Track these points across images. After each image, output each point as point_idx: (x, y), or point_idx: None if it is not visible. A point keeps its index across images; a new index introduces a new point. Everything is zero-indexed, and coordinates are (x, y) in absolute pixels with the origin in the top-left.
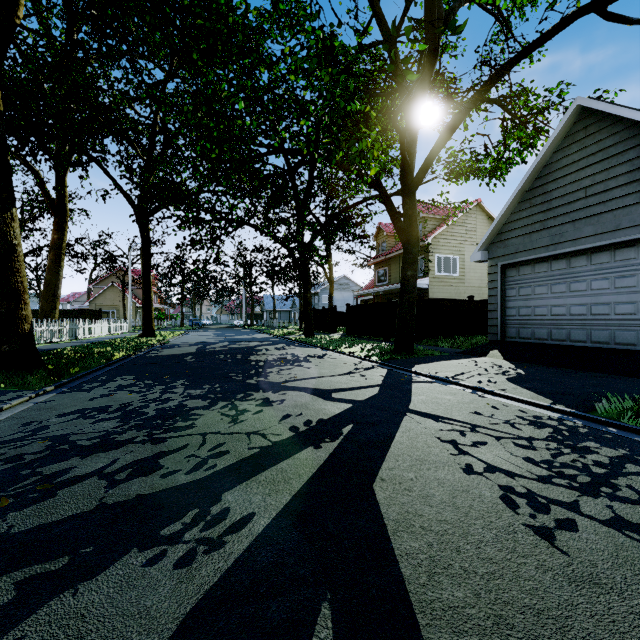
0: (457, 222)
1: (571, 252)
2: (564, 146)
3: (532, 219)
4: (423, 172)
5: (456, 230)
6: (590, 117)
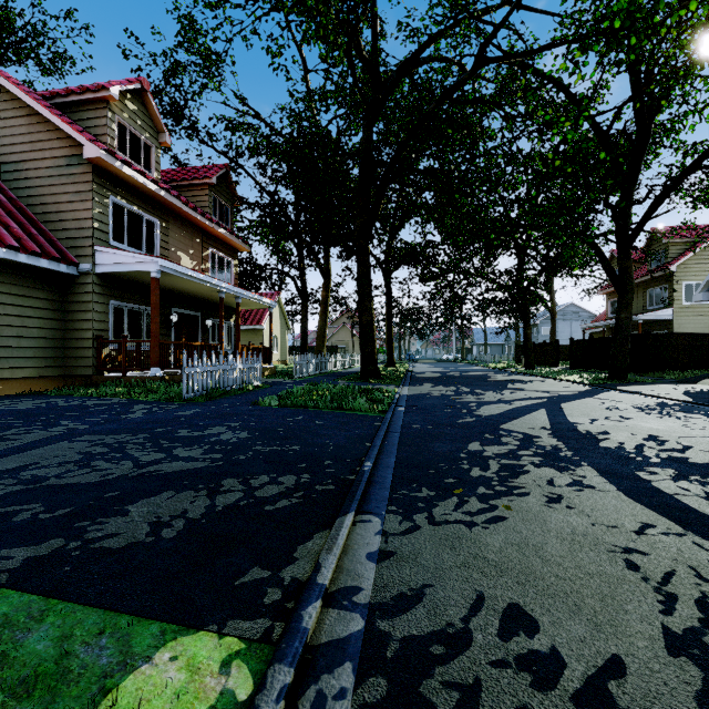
0: None
1: None
2: None
3: None
4: (635, 233)
5: None
6: None
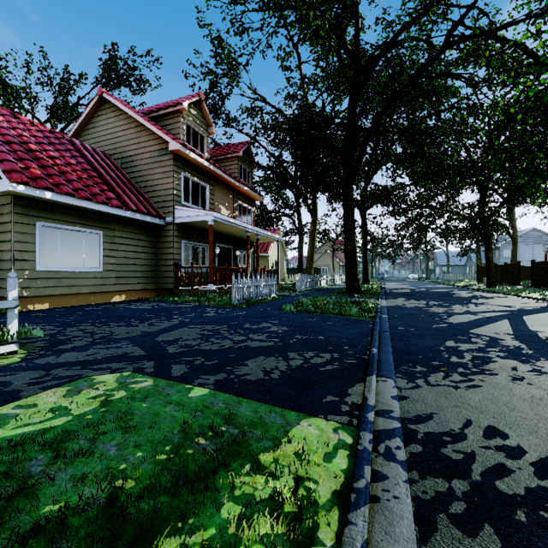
0: None
1: None
2: None
3: None
4: None
5: None
6: None
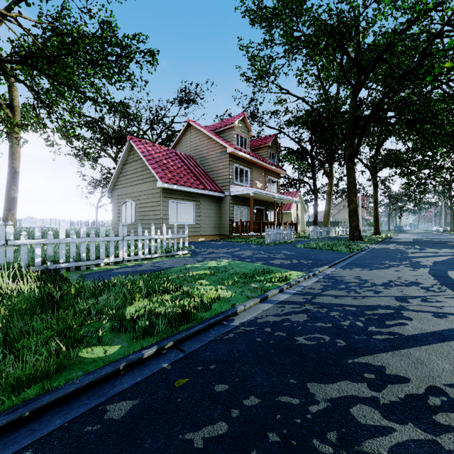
0: None
1: None
2: None
3: None
4: None
5: None
6: None
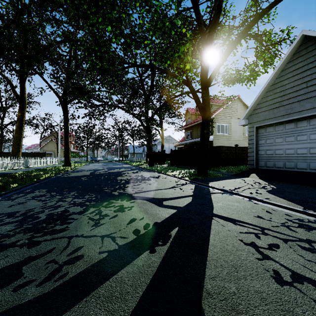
0: (227, 107)
1: (297, 118)
2: (293, 59)
3: (274, 101)
4: (213, 76)
5: (227, 111)
6: (309, 41)
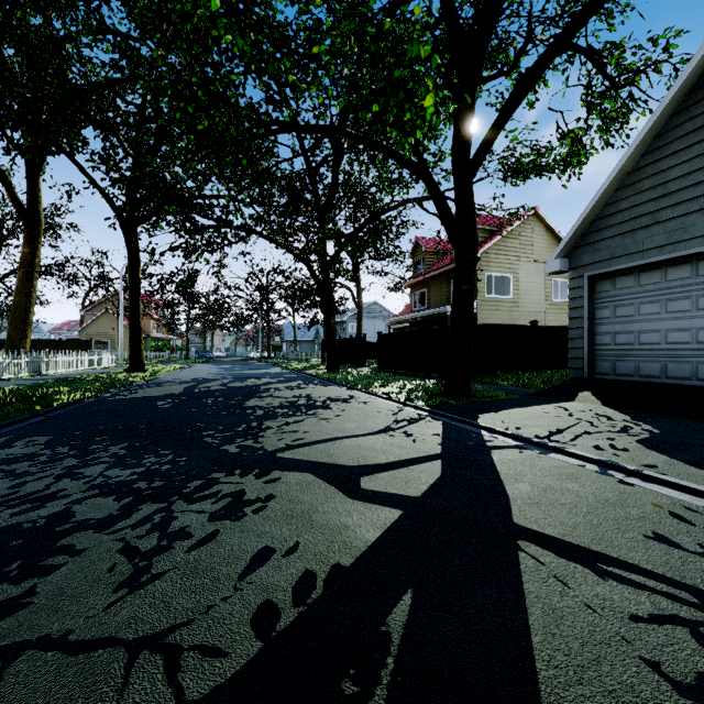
0: (510, 234)
1: (699, 254)
2: (689, 104)
3: (637, 211)
4: (484, 150)
5: (509, 244)
6: None
